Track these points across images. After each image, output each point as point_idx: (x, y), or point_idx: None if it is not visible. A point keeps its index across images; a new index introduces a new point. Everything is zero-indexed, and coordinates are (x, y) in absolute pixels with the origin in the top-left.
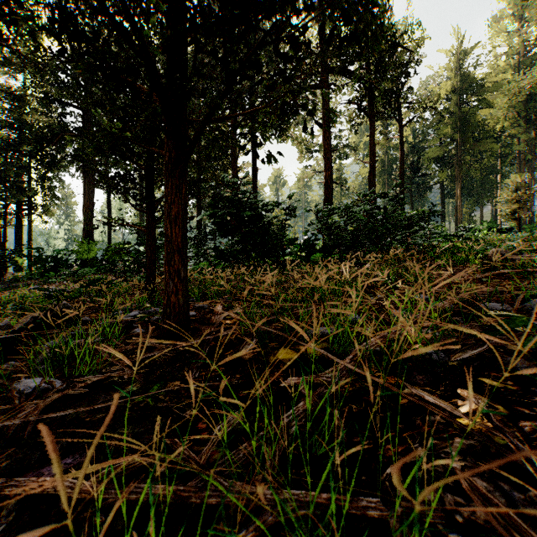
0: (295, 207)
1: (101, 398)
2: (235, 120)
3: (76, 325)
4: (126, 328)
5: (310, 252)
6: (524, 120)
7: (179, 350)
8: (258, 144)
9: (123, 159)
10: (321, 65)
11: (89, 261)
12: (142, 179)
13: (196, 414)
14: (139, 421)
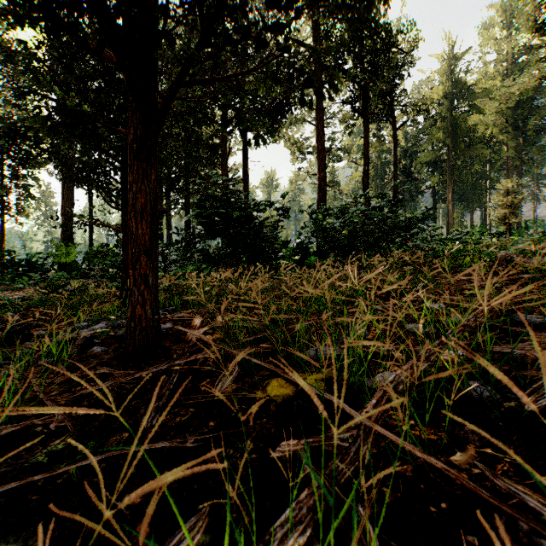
0: (288, 208)
1: (5, 465)
2: (225, 118)
3: (26, 342)
4: (83, 346)
5: (304, 256)
6: (513, 127)
7: (141, 378)
8: (245, 121)
9: (93, 148)
10: (315, 62)
11: (68, 265)
12: (115, 172)
13: (138, 503)
14: (43, 519)
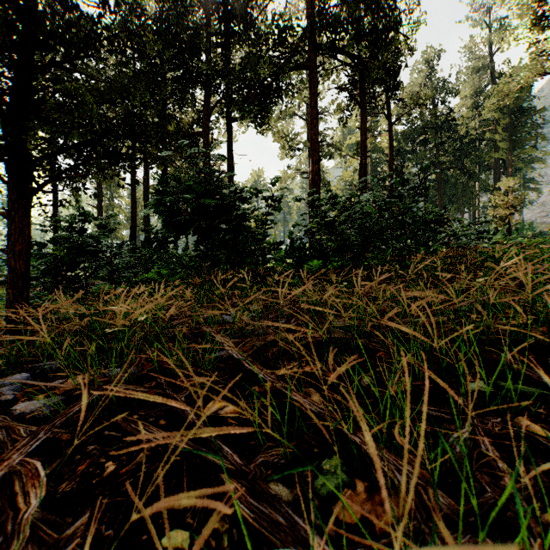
0: (280, 197)
1: None
2: (207, 104)
3: None
4: None
5: (300, 259)
6: (503, 128)
7: None
8: None
9: None
10: (307, 42)
11: None
12: None
13: None
14: None
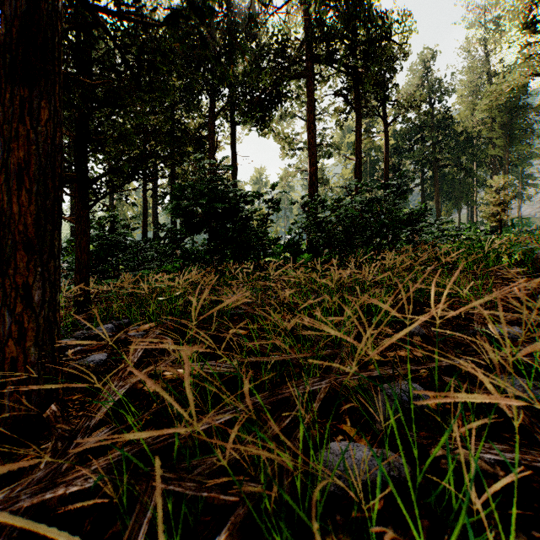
0: (278, 200)
1: None
2: (213, 110)
3: None
4: None
5: (296, 253)
6: (500, 126)
7: None
8: (204, 14)
9: None
10: (305, 52)
11: None
12: None
13: None
14: None
